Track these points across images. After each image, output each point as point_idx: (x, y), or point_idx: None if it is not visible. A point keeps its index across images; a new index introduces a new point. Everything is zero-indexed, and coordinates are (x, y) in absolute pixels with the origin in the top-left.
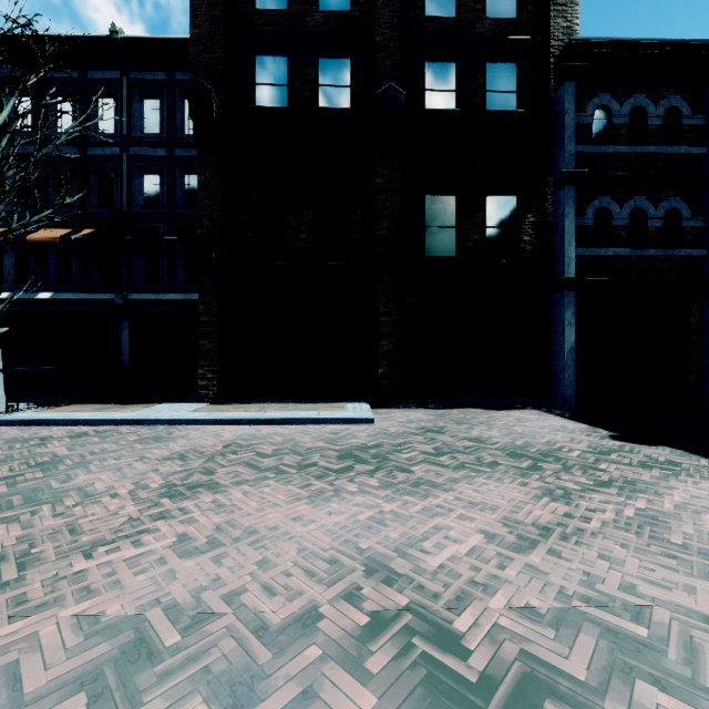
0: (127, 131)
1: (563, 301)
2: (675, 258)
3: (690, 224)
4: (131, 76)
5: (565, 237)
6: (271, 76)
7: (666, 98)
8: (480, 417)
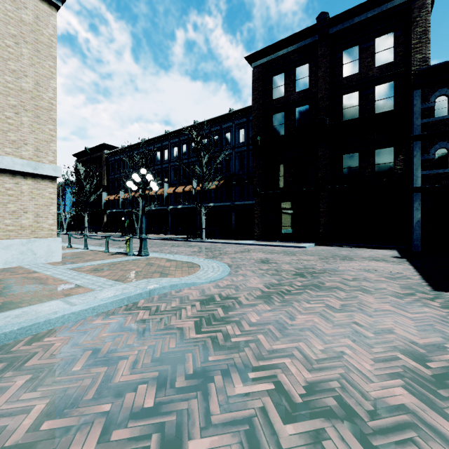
0: (234, 143)
1: (413, 198)
2: None
3: None
4: (235, 123)
5: (414, 167)
6: (278, 122)
7: None
8: (356, 250)
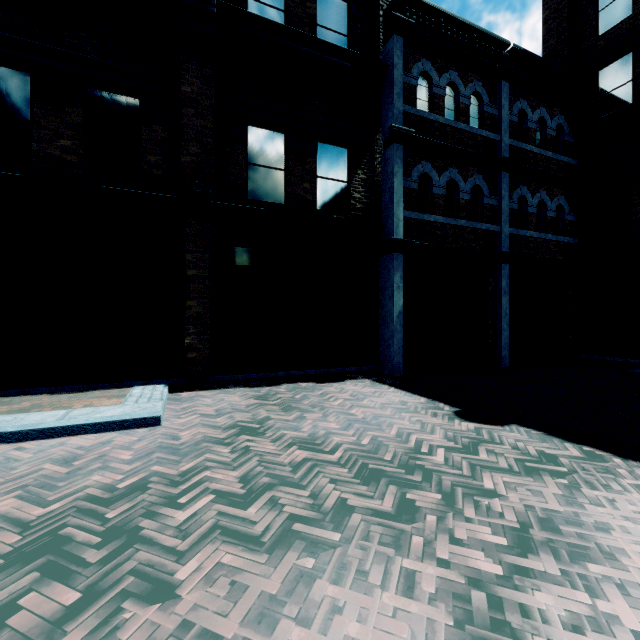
0: None
1: (392, 264)
2: (478, 231)
3: (489, 202)
4: None
5: (394, 197)
6: None
7: (472, 82)
8: (311, 395)
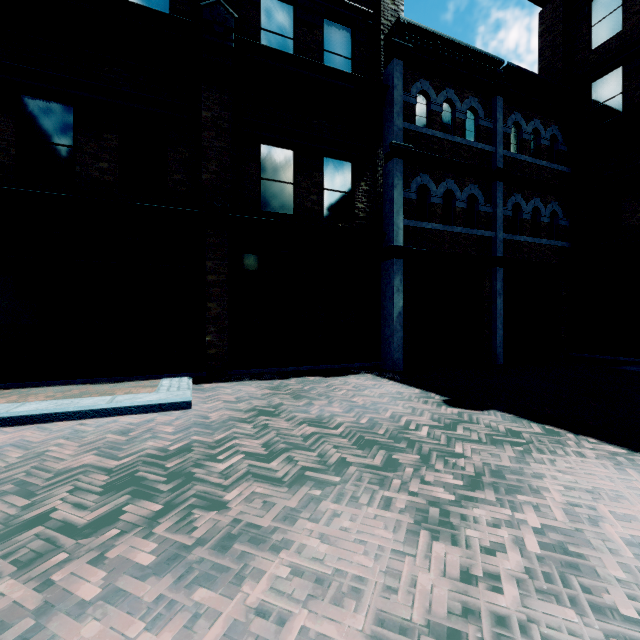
0: None
1: (392, 268)
2: (474, 237)
3: (484, 209)
4: None
5: (394, 207)
6: None
7: (468, 98)
8: (318, 386)
